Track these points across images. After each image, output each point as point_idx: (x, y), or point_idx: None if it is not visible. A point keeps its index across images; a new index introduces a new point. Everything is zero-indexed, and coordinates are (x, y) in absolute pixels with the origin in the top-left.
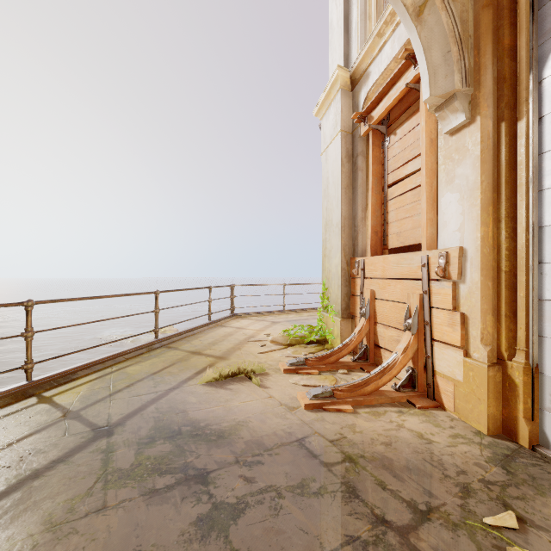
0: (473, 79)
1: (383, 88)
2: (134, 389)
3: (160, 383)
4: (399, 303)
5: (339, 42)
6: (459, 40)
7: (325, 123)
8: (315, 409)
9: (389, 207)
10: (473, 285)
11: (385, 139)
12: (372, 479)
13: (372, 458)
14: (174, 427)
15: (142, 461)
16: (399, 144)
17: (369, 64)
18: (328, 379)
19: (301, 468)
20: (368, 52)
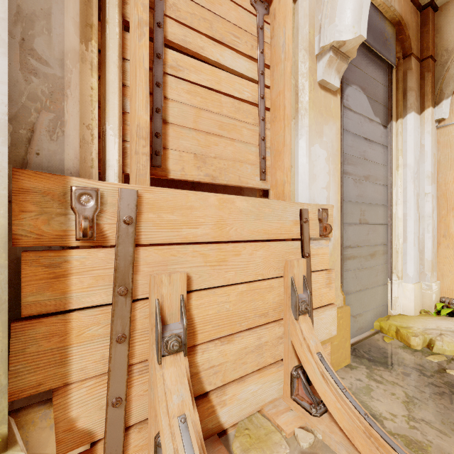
0: None
1: None
2: None
3: None
4: (263, 281)
5: None
6: None
7: None
8: None
9: (173, 89)
10: (336, 241)
11: None
12: None
13: None
14: None
15: None
16: None
17: None
18: None
19: None
20: None
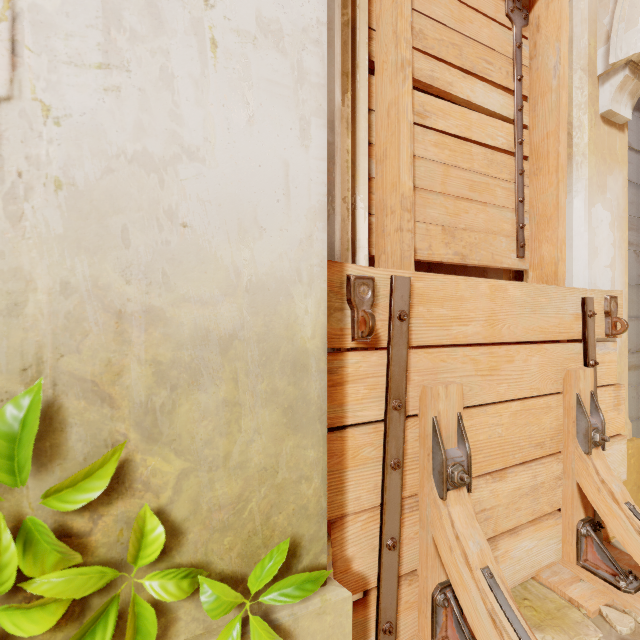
0: None
1: None
2: None
3: None
4: (539, 398)
5: None
6: None
7: None
8: None
9: (420, 143)
10: (622, 344)
11: None
12: None
13: None
14: None
15: None
16: (451, 5)
17: None
18: None
19: None
20: None
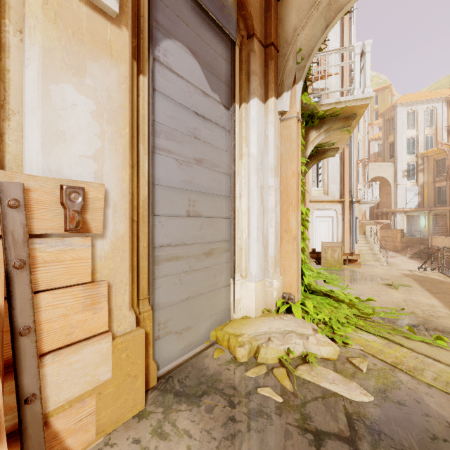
0: None
1: None
2: None
3: None
4: None
5: None
6: None
7: None
8: None
9: None
10: (118, 239)
11: None
12: None
13: None
14: None
15: None
16: None
17: None
18: None
19: None
20: None
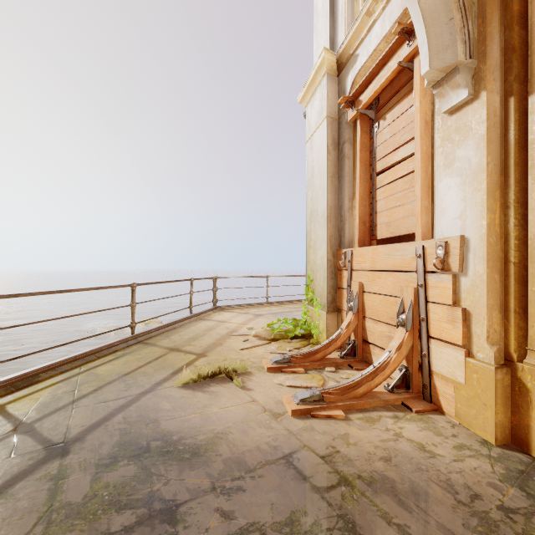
0: (477, 51)
1: (373, 68)
2: (102, 394)
3: (132, 386)
4: (391, 297)
5: (325, 26)
6: (462, 7)
7: (309, 110)
8: (303, 415)
9: (378, 195)
10: (476, 278)
11: (373, 125)
12: (374, 509)
13: (371, 479)
14: (142, 442)
15: (98, 491)
16: (388, 129)
17: (357, 46)
18: (315, 378)
19: (290, 496)
20: (355, 32)
